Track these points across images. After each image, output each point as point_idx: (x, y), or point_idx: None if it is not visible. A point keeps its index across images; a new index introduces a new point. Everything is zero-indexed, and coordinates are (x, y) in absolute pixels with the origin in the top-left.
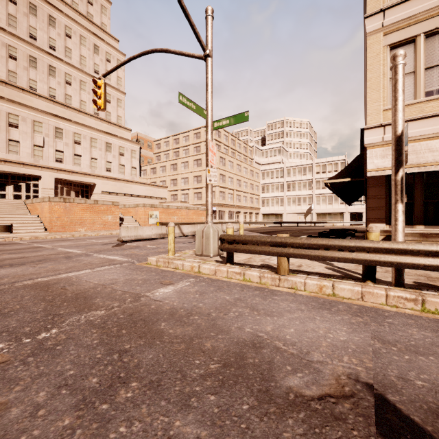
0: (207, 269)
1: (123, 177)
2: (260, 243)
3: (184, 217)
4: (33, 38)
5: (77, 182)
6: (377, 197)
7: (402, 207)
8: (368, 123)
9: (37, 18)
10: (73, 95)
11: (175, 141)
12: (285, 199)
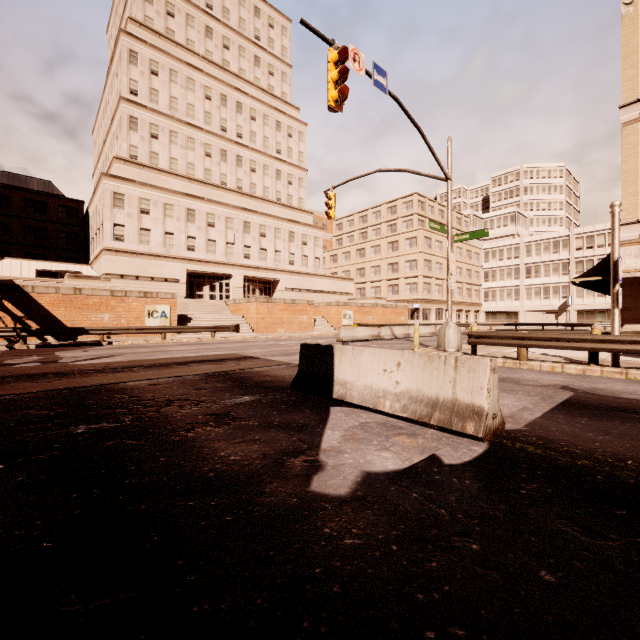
0: None
1: (306, 270)
2: (503, 337)
3: (380, 317)
4: (224, 130)
5: (261, 278)
6: (633, 297)
7: (617, 311)
8: (622, 218)
9: (227, 109)
10: (257, 183)
11: (362, 219)
12: (523, 291)
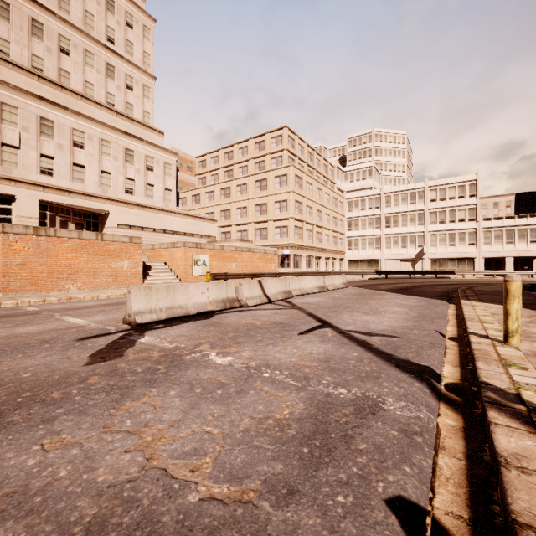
0: None
1: (152, 203)
2: None
3: (245, 263)
4: None
5: (78, 208)
6: None
7: None
8: None
9: None
10: (72, 72)
11: (228, 156)
12: (383, 239)
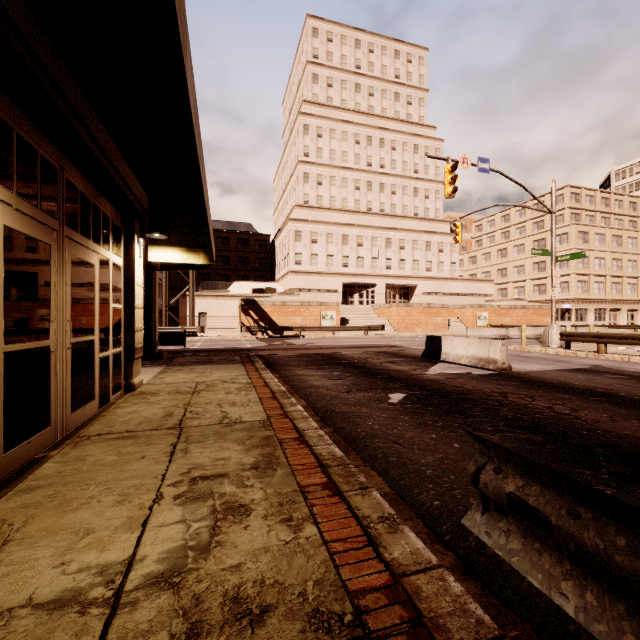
0: (551, 351)
1: (442, 275)
2: (586, 336)
3: (519, 318)
4: (370, 165)
5: (400, 285)
6: None
7: None
8: None
9: (372, 147)
10: (397, 203)
11: (504, 219)
12: None
